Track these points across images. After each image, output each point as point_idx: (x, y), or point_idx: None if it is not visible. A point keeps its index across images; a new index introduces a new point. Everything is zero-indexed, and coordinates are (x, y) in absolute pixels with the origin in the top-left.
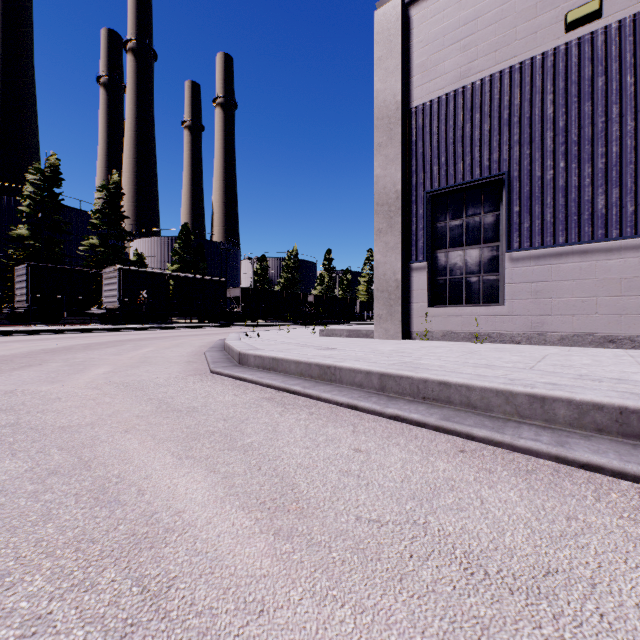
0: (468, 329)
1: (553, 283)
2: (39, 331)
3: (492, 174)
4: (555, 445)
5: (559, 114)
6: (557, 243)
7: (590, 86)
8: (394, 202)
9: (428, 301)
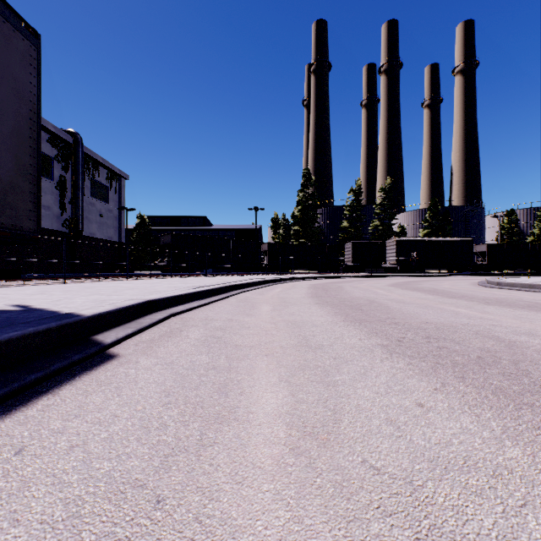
0: None
1: None
2: (372, 276)
3: None
4: None
5: None
6: None
7: None
8: None
9: None
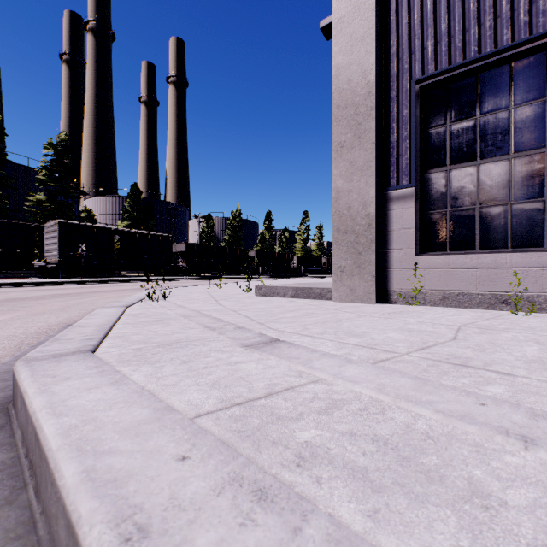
0: (489, 289)
1: None
2: None
3: (538, 32)
4: None
5: None
6: None
7: None
8: (364, 100)
9: (416, 246)
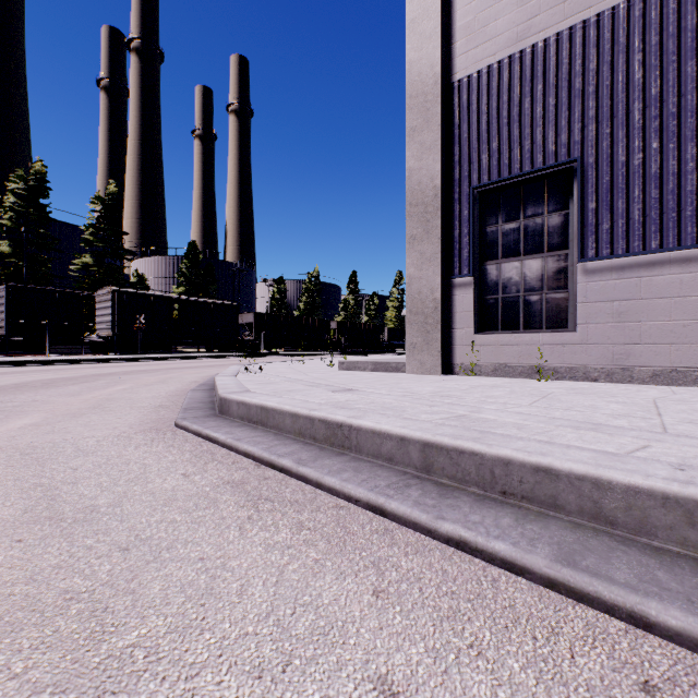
0: (527, 362)
1: (643, 302)
2: (11, 362)
3: (560, 161)
4: None
5: (651, 79)
6: (648, 249)
7: (695, 39)
8: (432, 201)
9: (475, 326)
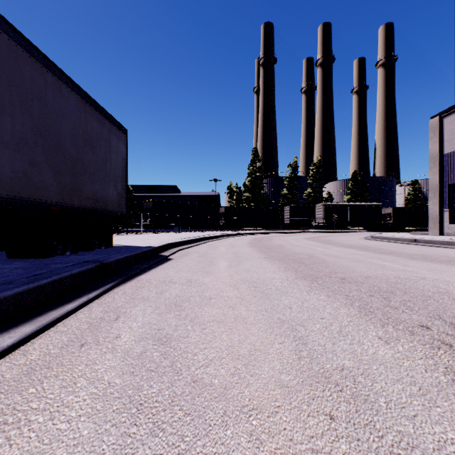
0: None
1: None
2: (302, 232)
3: None
4: (400, 242)
5: None
6: None
7: None
8: (435, 188)
9: (449, 222)
